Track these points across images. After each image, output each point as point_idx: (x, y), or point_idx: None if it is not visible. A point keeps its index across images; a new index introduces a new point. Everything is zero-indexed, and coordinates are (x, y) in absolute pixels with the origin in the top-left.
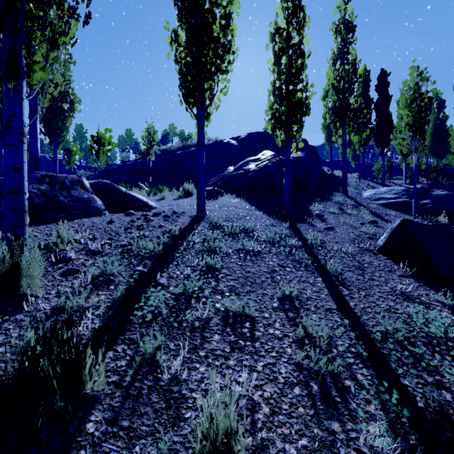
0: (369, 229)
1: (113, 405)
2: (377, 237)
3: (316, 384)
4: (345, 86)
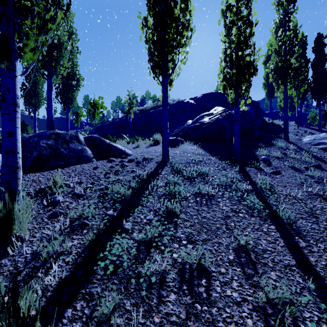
0: (315, 173)
1: None
2: (323, 181)
3: None
4: (286, 50)
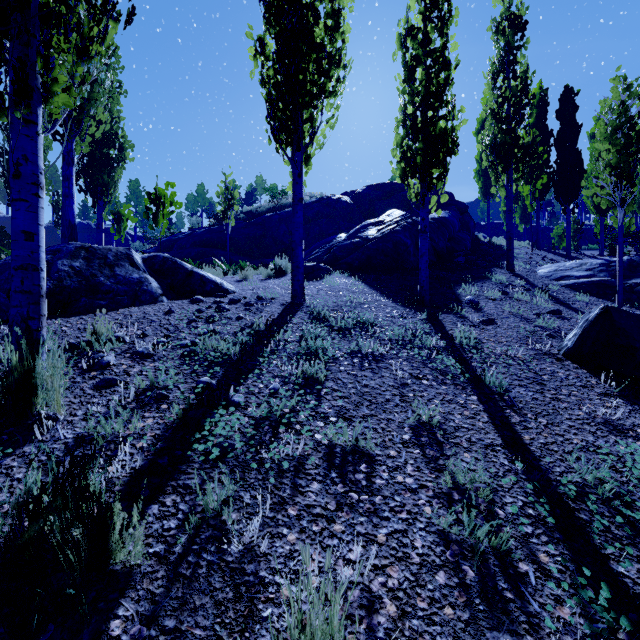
0: (550, 322)
1: (152, 591)
2: (561, 335)
3: (472, 568)
4: (510, 112)
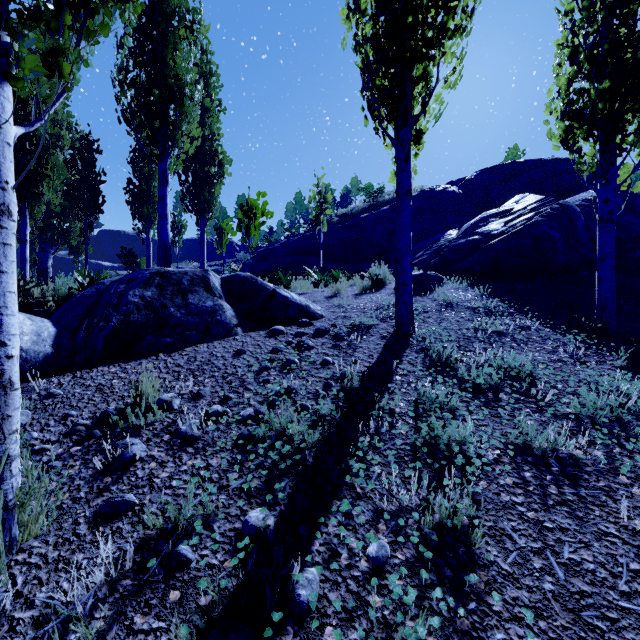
0: None
1: None
2: None
3: None
4: None
